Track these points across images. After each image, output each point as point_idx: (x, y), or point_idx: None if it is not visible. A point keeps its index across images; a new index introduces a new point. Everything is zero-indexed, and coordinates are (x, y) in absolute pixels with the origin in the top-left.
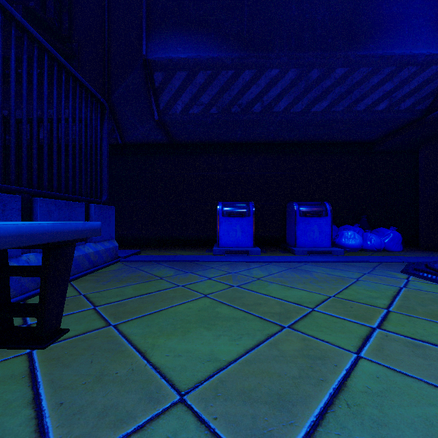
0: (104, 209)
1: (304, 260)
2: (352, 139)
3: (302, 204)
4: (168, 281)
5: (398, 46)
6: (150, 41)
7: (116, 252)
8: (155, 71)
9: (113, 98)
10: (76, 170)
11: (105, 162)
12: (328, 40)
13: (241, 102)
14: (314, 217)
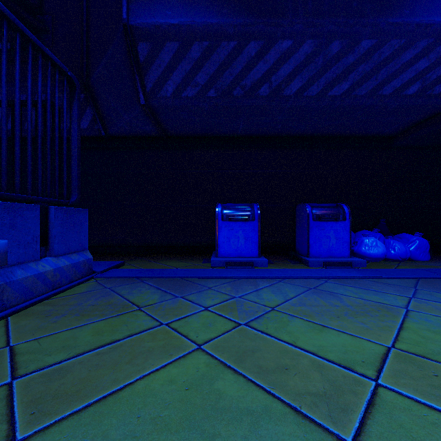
0: (71, 212)
1: (324, 275)
2: (369, 132)
3: (315, 206)
4: (147, 314)
5: (439, 13)
6: (133, 2)
7: (88, 266)
8: (138, 41)
9: (93, 80)
10: (27, 160)
11: (75, 153)
12: (353, 3)
13: (244, 83)
14: (330, 222)
